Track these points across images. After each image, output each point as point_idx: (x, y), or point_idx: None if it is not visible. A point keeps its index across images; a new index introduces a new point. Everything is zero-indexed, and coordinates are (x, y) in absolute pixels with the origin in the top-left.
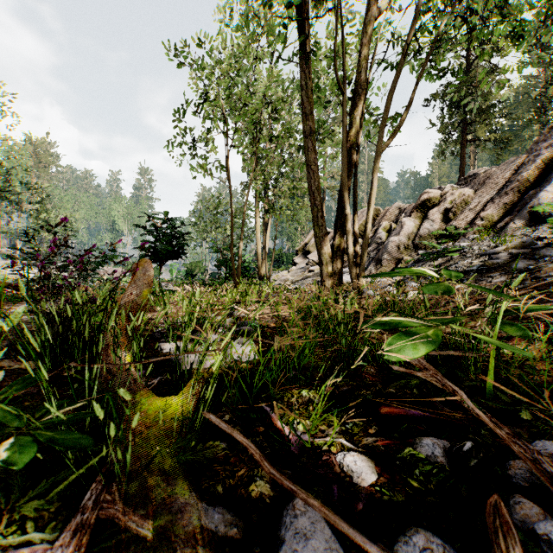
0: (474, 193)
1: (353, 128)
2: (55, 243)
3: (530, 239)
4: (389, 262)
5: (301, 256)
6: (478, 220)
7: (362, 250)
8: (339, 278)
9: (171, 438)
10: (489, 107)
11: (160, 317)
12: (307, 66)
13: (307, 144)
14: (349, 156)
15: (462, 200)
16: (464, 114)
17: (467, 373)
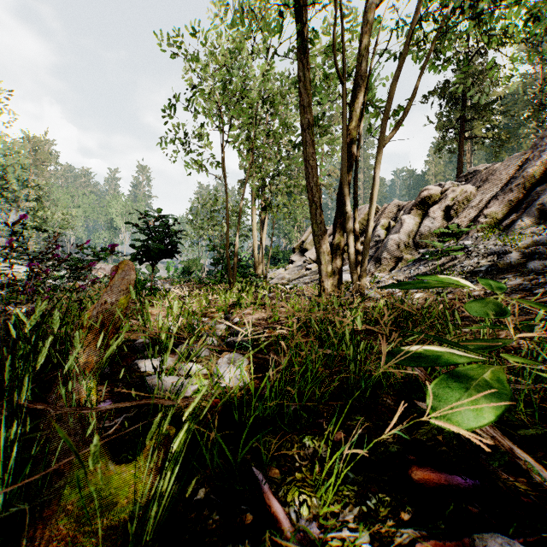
0: (477, 190)
1: (354, 121)
2: (12, 244)
3: (543, 238)
4: (388, 260)
5: (298, 253)
6: (481, 218)
7: (364, 249)
8: (338, 279)
9: (112, 544)
10: (487, 104)
11: (109, 352)
12: (305, 56)
13: (305, 138)
14: (349, 151)
15: (464, 196)
16: (462, 111)
17: (514, 413)
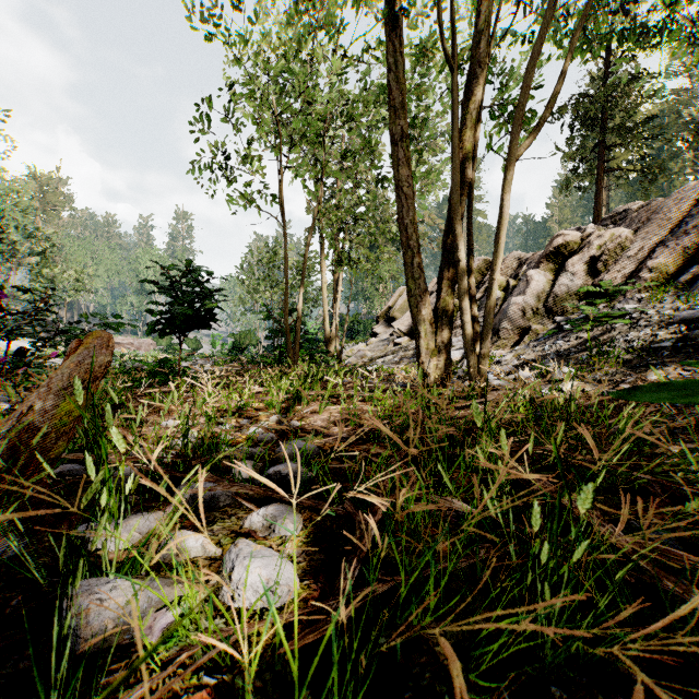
0: (634, 235)
1: (468, 128)
2: None
3: None
4: (510, 332)
5: (383, 324)
6: (644, 272)
7: (485, 315)
8: (445, 359)
9: None
10: (635, 125)
11: None
12: (396, 34)
13: (396, 155)
14: (461, 172)
15: (617, 243)
16: (601, 134)
17: None
